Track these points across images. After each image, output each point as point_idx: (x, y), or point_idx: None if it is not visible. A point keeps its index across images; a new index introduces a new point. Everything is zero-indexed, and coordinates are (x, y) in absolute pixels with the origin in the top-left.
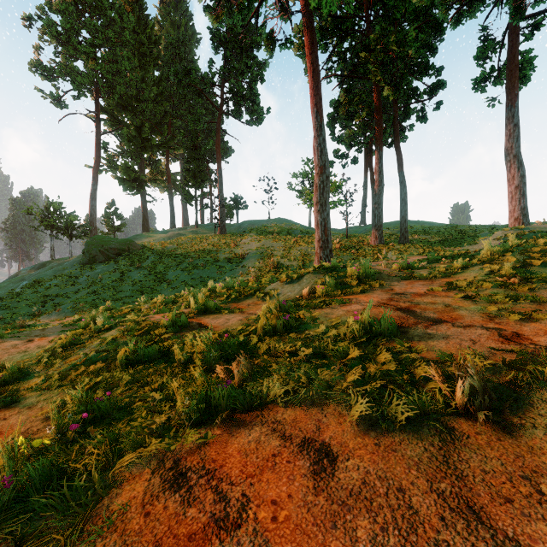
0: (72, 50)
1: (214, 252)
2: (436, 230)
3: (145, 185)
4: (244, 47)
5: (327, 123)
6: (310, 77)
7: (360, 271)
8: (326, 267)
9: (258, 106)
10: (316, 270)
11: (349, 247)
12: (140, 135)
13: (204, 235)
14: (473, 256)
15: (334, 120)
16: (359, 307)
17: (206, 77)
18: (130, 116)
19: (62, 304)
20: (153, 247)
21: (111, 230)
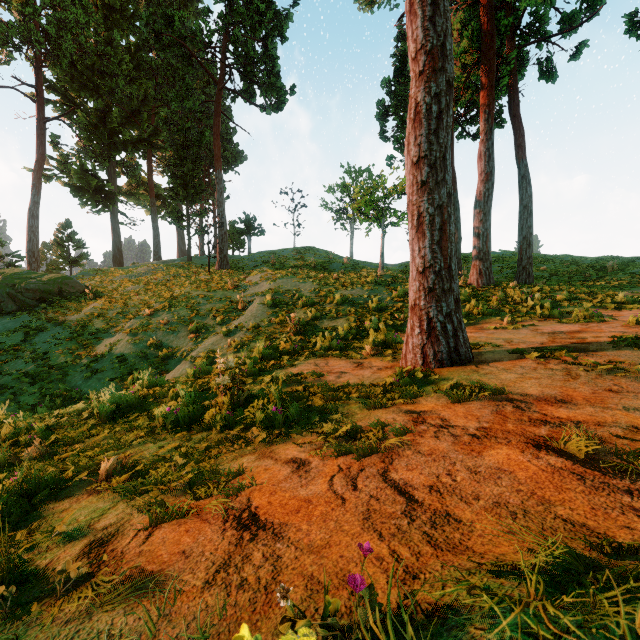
0: None
1: (195, 297)
2: (545, 265)
3: (115, 199)
4: None
5: (377, 114)
6: None
7: None
8: None
9: (277, 78)
10: None
11: None
12: (105, 124)
13: (195, 270)
14: None
15: (386, 111)
16: None
17: (197, 29)
18: (93, 99)
19: None
20: (106, 288)
21: (66, 263)
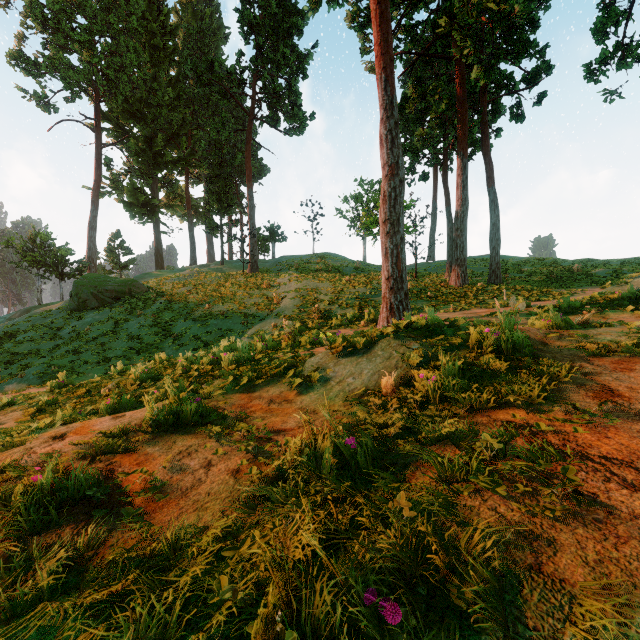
0: (63, 39)
1: (239, 295)
2: (529, 267)
3: (158, 212)
4: (282, 33)
5: None
6: (376, 26)
7: (501, 337)
8: (421, 325)
9: (299, 109)
10: (400, 331)
11: (421, 289)
12: (151, 148)
13: (230, 273)
14: (635, 303)
15: None
16: (632, 501)
17: (232, 71)
18: (139, 125)
19: (30, 367)
20: (163, 289)
21: (116, 267)
